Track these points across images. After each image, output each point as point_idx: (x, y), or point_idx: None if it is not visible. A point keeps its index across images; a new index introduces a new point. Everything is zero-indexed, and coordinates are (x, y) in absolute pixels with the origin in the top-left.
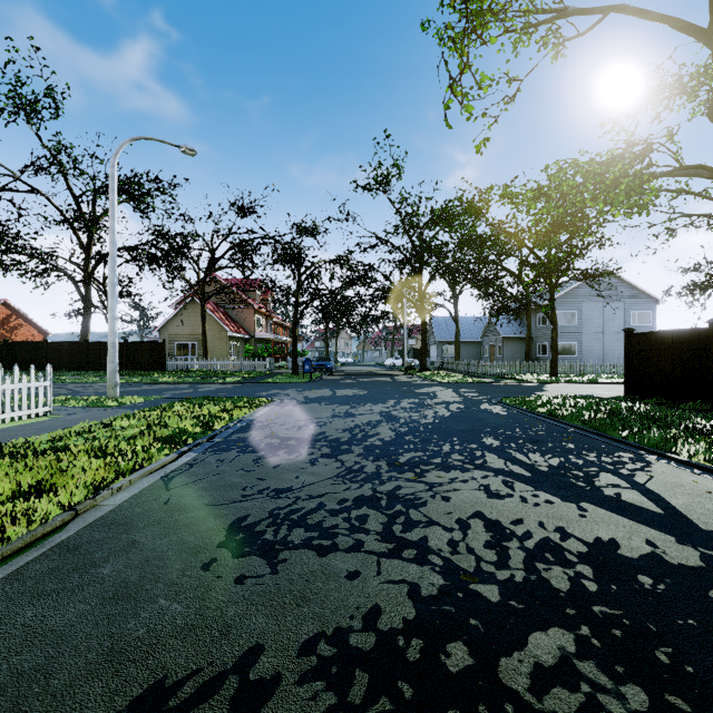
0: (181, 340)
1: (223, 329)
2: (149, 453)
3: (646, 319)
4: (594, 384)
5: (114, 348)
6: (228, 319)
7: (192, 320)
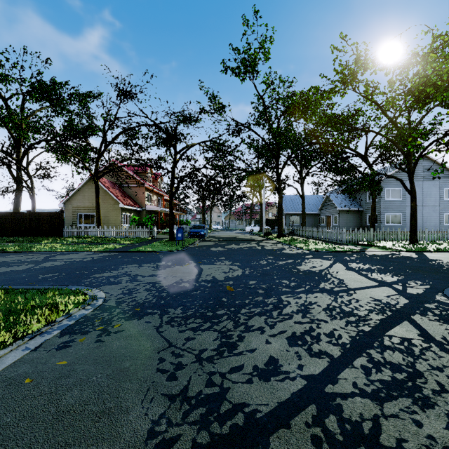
0: (82, 211)
1: (116, 202)
2: None
3: None
4: None
5: None
6: (123, 194)
7: (91, 195)
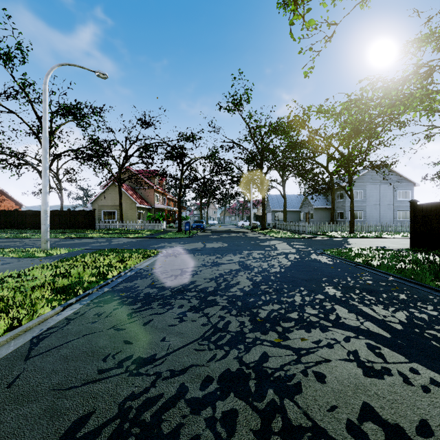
0: (106, 209)
1: (133, 202)
2: (36, 307)
3: (407, 195)
4: (380, 239)
5: (45, 214)
6: (137, 195)
7: (113, 196)
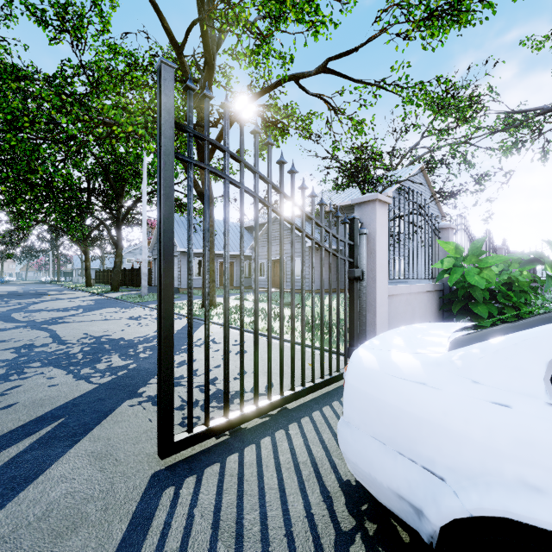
0: None
1: None
2: None
3: None
4: None
5: None
6: None
7: None
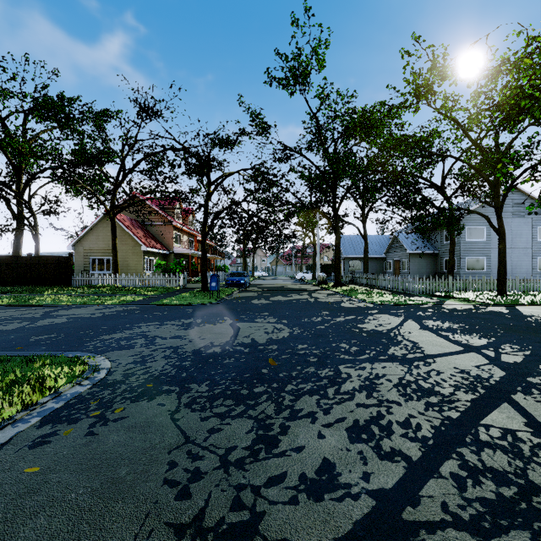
0: (95, 255)
1: (137, 244)
2: None
3: None
4: None
5: None
6: (146, 234)
7: (106, 235)
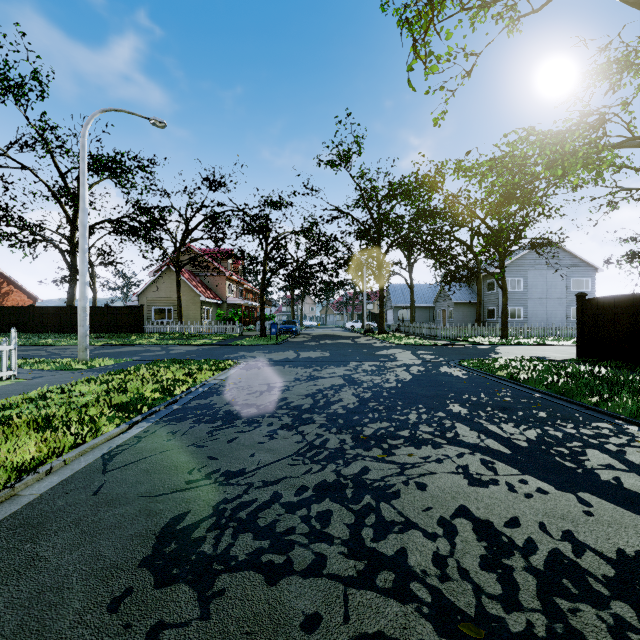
0: (158, 305)
1: (197, 295)
2: (97, 425)
3: (586, 285)
4: (543, 346)
5: (84, 312)
6: (202, 285)
7: (168, 286)
